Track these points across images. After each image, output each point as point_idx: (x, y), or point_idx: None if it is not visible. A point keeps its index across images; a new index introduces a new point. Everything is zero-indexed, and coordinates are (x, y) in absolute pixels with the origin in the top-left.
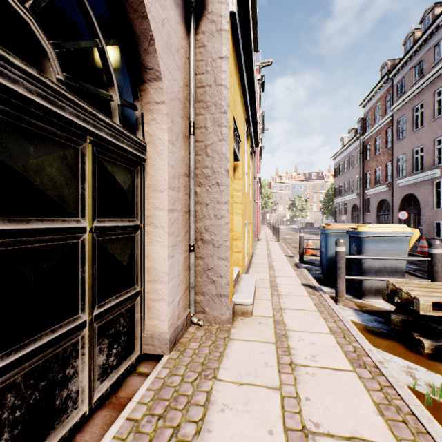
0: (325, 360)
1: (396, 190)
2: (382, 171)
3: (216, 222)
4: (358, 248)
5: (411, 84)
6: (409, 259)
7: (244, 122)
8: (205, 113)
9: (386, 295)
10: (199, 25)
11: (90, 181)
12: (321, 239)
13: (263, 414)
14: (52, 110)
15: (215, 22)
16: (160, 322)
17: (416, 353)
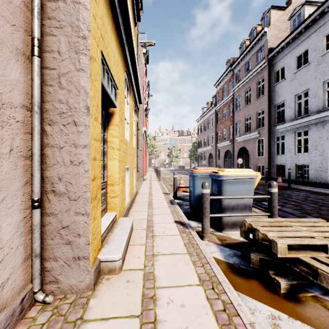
0: None
1: (235, 144)
2: (227, 131)
3: (73, 170)
4: (218, 189)
5: (244, 75)
6: (256, 197)
7: (124, 74)
8: (58, 34)
9: (243, 232)
10: None
11: None
12: (190, 180)
13: None
14: None
15: None
16: None
17: (273, 293)
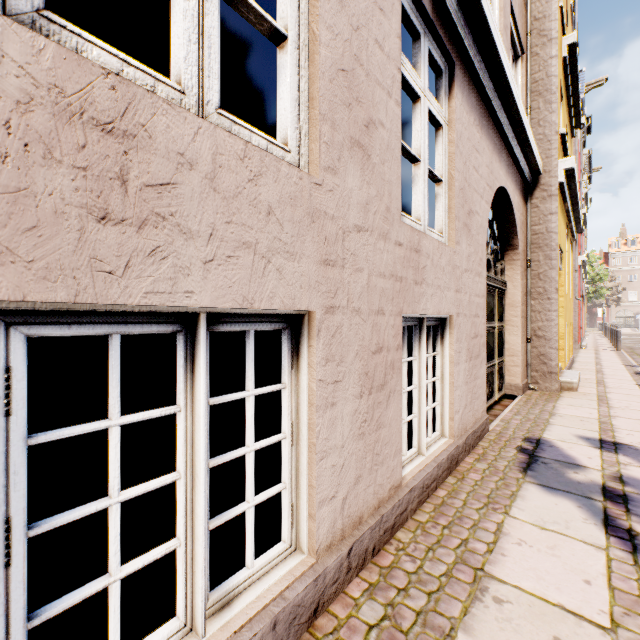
0: (635, 408)
1: None
2: None
3: (547, 324)
4: None
5: None
6: None
7: (565, 229)
8: (538, 251)
9: None
10: (533, 194)
11: (496, 307)
12: None
13: (586, 411)
14: (494, 285)
15: (546, 190)
16: (515, 378)
17: None
